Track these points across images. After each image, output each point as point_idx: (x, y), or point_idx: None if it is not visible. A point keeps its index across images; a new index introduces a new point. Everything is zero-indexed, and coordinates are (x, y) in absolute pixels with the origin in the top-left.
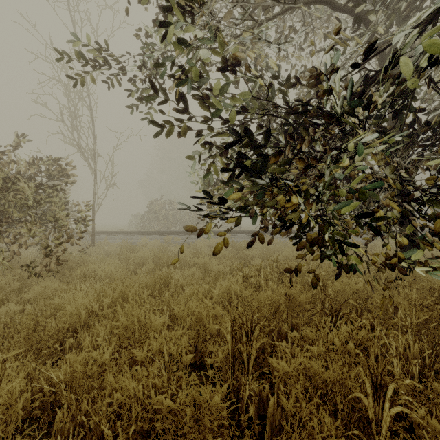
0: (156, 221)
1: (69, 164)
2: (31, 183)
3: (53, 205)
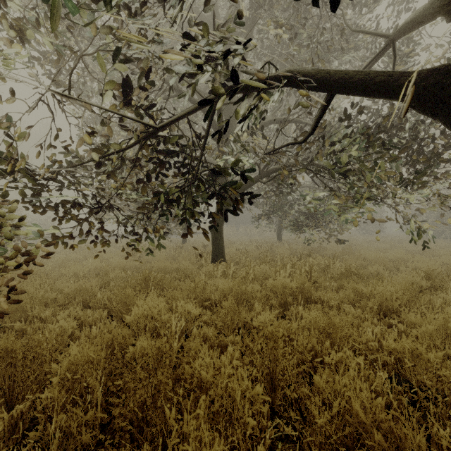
0: None
1: None
2: None
3: None
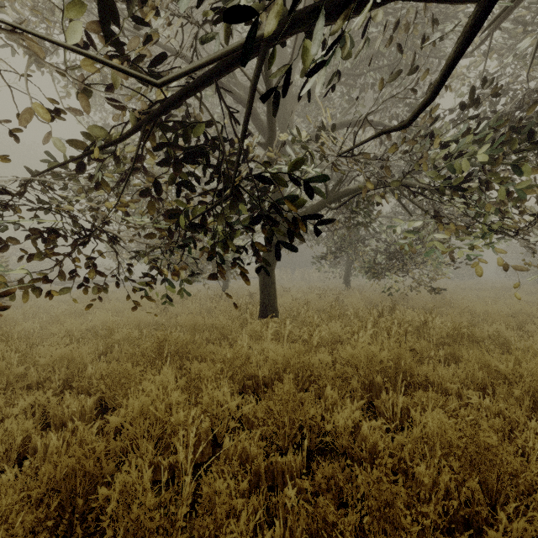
0: None
1: None
2: None
3: None
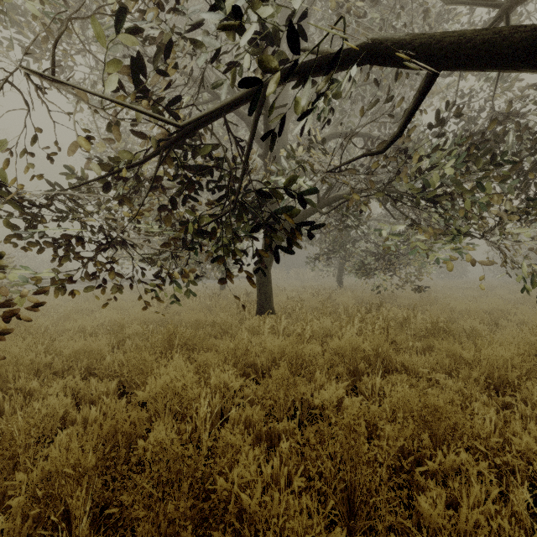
0: None
1: None
2: None
3: None
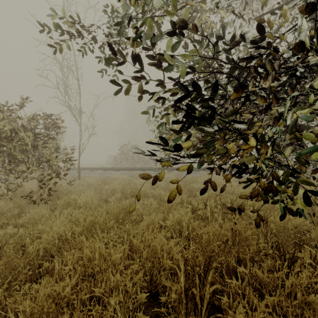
0: (125, 160)
1: (59, 119)
2: (29, 133)
3: (48, 149)
